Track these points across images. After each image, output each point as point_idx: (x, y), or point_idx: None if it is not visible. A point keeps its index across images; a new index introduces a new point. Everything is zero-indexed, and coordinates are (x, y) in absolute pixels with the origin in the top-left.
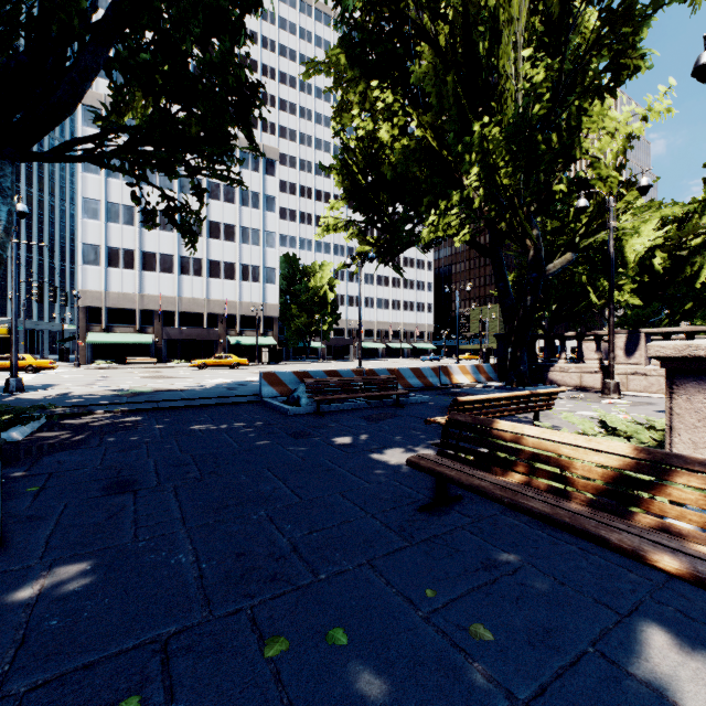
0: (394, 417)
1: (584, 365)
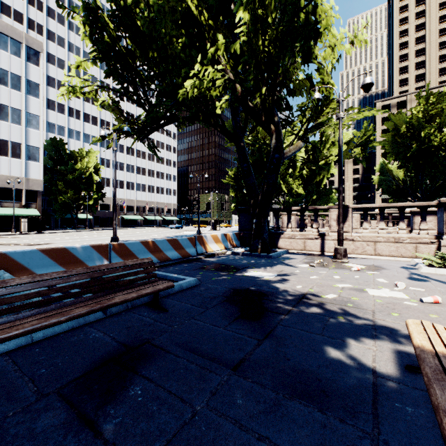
0: (150, 365)
1: (306, 233)
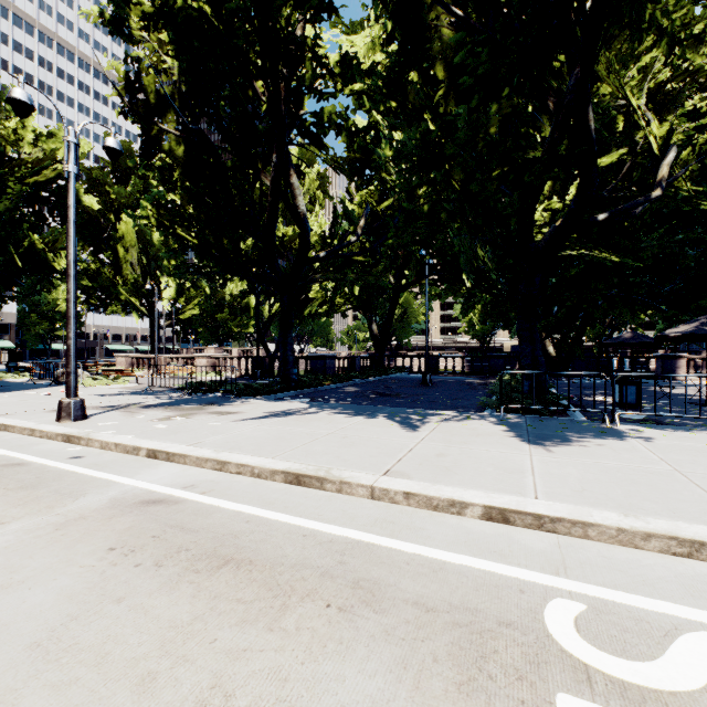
0: None
1: None
